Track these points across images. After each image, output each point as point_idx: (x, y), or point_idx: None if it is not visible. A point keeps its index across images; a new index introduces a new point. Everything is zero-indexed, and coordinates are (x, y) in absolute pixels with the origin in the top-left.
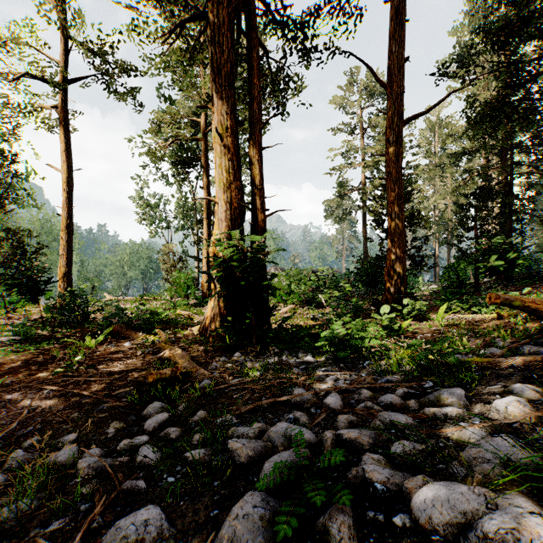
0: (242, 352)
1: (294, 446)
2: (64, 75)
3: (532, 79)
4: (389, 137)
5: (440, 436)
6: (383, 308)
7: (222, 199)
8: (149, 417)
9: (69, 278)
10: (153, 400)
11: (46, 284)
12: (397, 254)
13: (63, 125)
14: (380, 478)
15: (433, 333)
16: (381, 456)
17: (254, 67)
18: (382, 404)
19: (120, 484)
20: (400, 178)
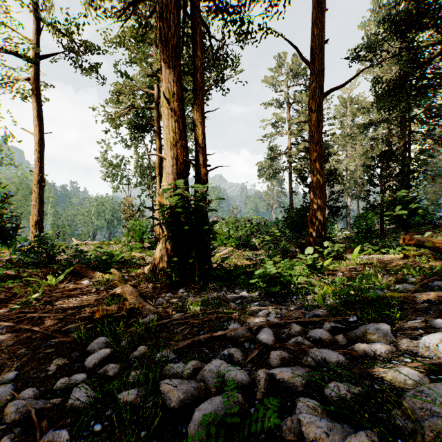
0: (186, 288)
1: (224, 398)
2: (35, 50)
3: (428, 61)
4: (312, 106)
5: (373, 376)
6: (307, 249)
7: (169, 155)
8: (92, 353)
9: (40, 225)
10: (99, 334)
11: (15, 230)
12: (318, 204)
13: (35, 94)
14: (318, 433)
15: (350, 270)
16: (316, 401)
17: (197, 42)
18: (311, 339)
19: (43, 432)
20: (320, 141)
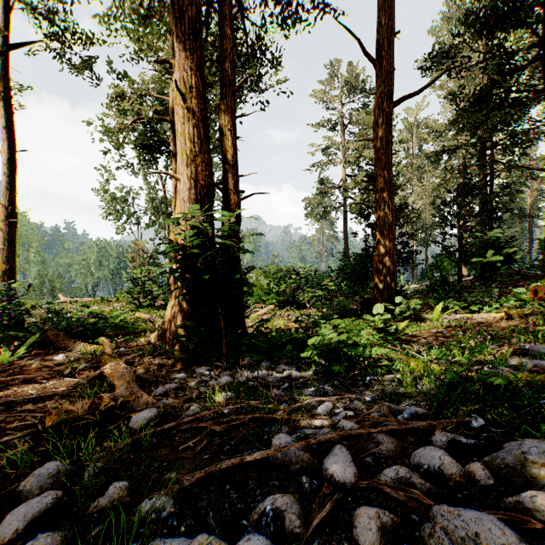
0: (208, 365)
1: None
2: (1, 34)
3: (521, 67)
4: (379, 118)
5: None
6: (376, 307)
7: (185, 175)
8: (25, 499)
9: (11, 277)
10: (53, 454)
11: None
12: (387, 248)
13: (3, 97)
14: None
15: (435, 336)
16: None
17: (225, 16)
18: (422, 469)
19: None
20: (389, 165)
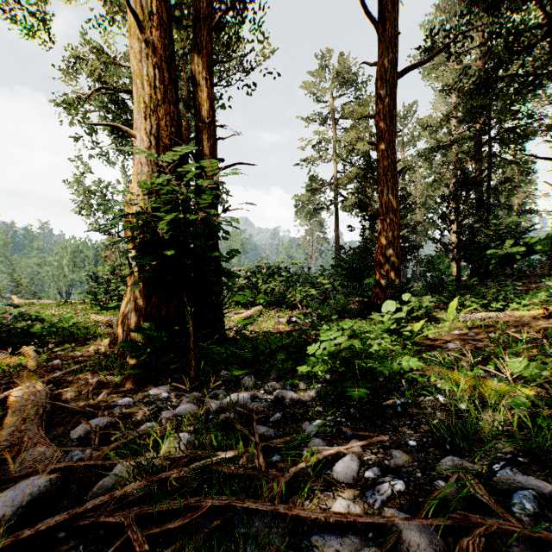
0: (169, 383)
1: None
2: None
3: (530, 46)
4: (381, 91)
5: None
6: (385, 305)
7: (142, 129)
8: None
9: None
10: None
11: None
12: (391, 238)
13: None
14: None
15: (461, 338)
16: None
17: None
18: None
19: None
20: (393, 144)
